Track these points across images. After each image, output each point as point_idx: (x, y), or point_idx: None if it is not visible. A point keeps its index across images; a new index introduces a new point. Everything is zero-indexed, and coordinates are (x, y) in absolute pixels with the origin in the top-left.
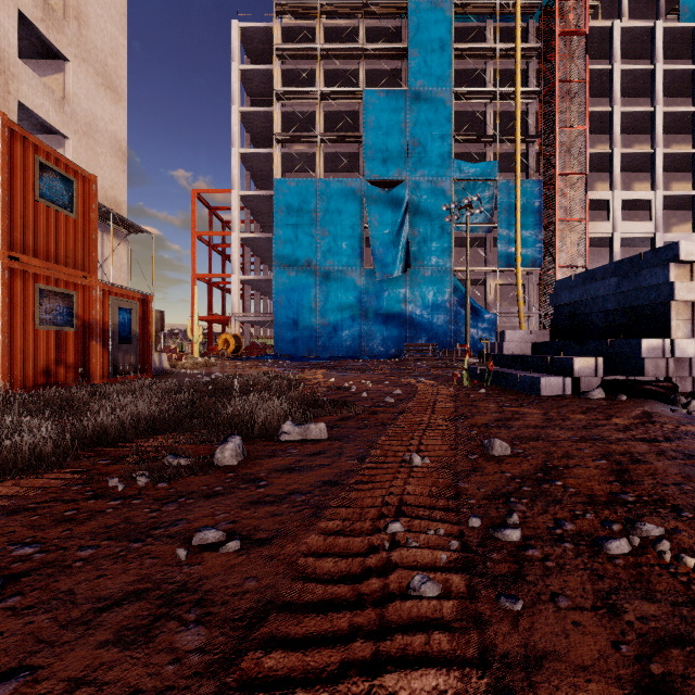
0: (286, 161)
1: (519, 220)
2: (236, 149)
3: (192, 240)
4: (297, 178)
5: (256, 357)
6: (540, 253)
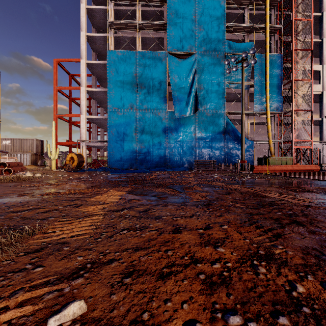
0: (117, 43)
1: (268, 80)
2: (83, 32)
3: (54, 92)
4: (123, 50)
5: (91, 170)
6: (280, 102)
